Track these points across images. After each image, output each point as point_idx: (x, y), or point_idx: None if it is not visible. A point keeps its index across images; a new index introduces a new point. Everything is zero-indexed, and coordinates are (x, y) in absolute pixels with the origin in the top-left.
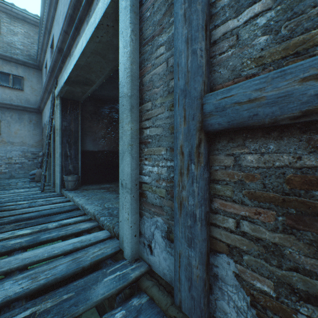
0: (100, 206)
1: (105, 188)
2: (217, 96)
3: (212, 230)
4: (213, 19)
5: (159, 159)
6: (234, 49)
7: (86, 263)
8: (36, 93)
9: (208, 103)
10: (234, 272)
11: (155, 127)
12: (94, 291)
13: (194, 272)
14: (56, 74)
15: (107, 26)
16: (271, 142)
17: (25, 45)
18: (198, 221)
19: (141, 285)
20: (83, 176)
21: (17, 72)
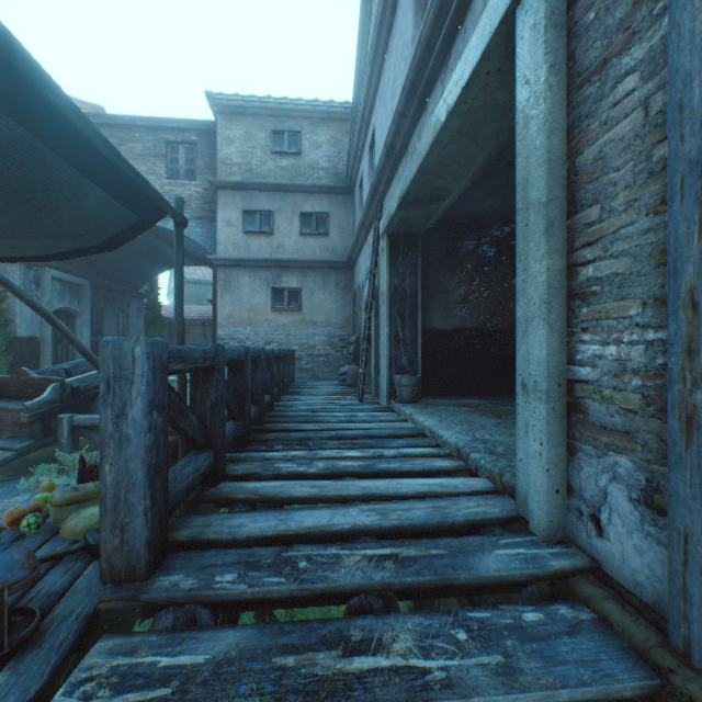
0: (466, 435)
1: (469, 405)
2: None
3: None
4: None
5: (622, 327)
6: None
7: (457, 518)
8: (344, 235)
9: None
10: None
11: (609, 258)
12: (480, 561)
13: None
14: (380, 195)
15: (486, 75)
16: None
17: (330, 160)
18: None
19: (574, 588)
20: (425, 378)
21: (321, 208)
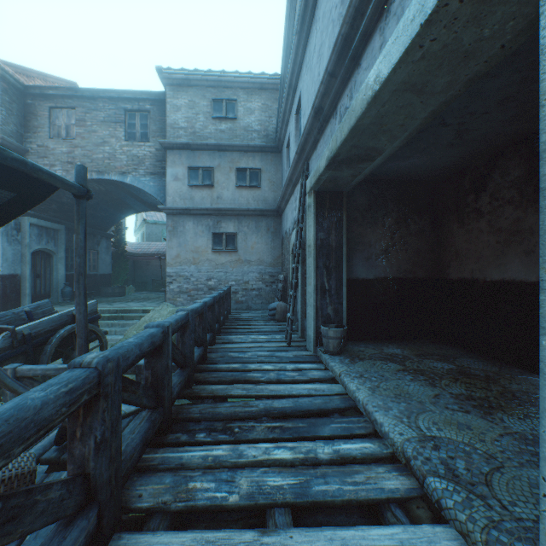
0: (409, 425)
1: (395, 359)
2: None
3: None
4: None
5: None
6: None
7: None
8: (274, 187)
9: None
10: None
11: None
12: None
13: None
14: (307, 154)
15: (458, 3)
16: None
17: (262, 123)
18: None
19: None
20: (348, 325)
21: (254, 164)
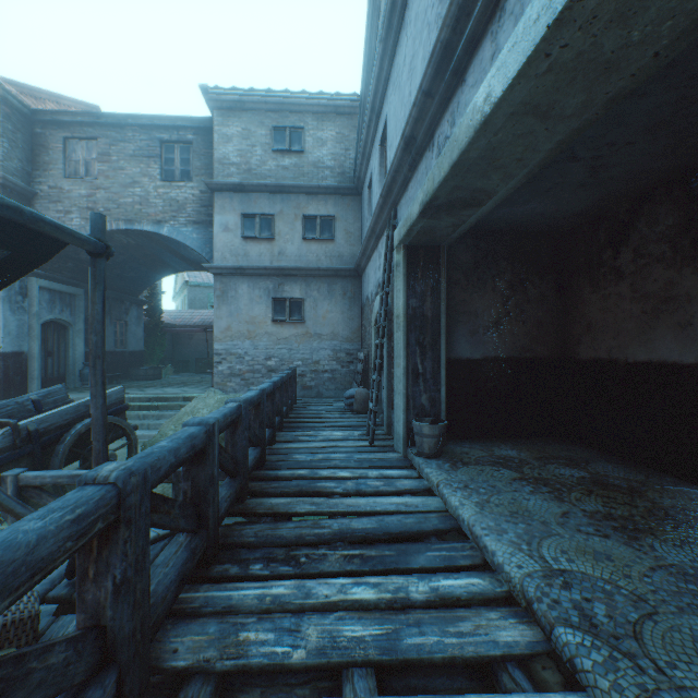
0: (530, 554)
1: (509, 464)
2: None
3: None
4: None
5: None
6: None
7: None
8: (351, 240)
9: None
10: None
11: None
12: None
13: None
14: (394, 198)
15: None
16: None
17: (336, 158)
18: None
19: None
20: (448, 418)
21: (326, 210)
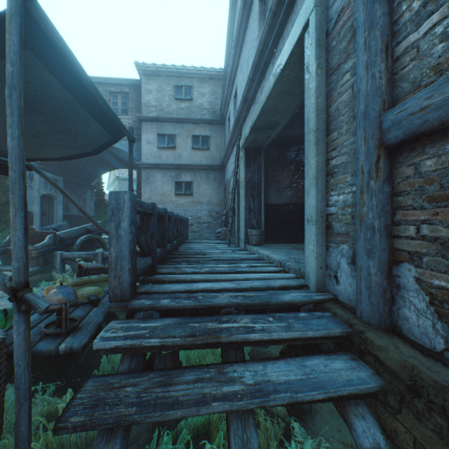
0: (285, 256)
1: (291, 246)
2: (394, 112)
3: (395, 242)
4: (395, 36)
5: (345, 186)
6: (414, 62)
7: (275, 285)
8: (219, 149)
9: (386, 120)
10: (414, 276)
11: (340, 155)
12: (282, 297)
13: (373, 279)
14: (240, 125)
15: (293, 64)
16: (446, 143)
17: (210, 103)
18: (376, 232)
19: (324, 306)
20: (266, 233)
21: (205, 133)
